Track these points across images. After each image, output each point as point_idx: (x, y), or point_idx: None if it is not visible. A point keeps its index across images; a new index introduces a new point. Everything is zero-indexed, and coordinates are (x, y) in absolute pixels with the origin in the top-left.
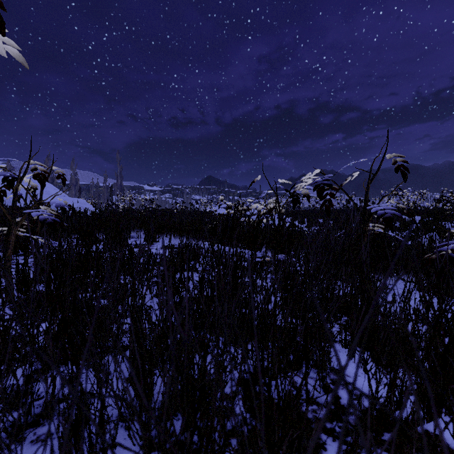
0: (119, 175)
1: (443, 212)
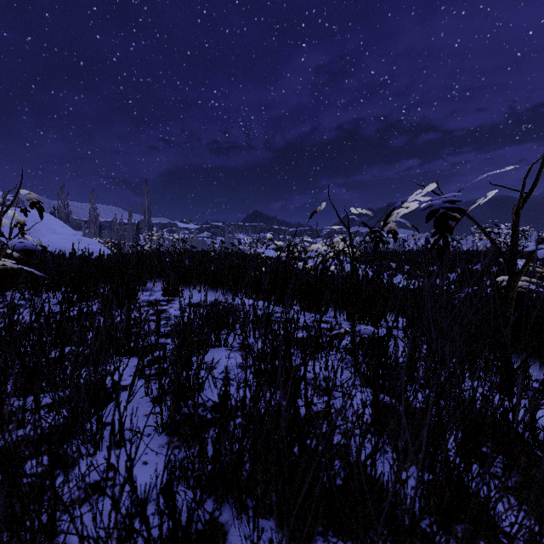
0: (147, 210)
1: None
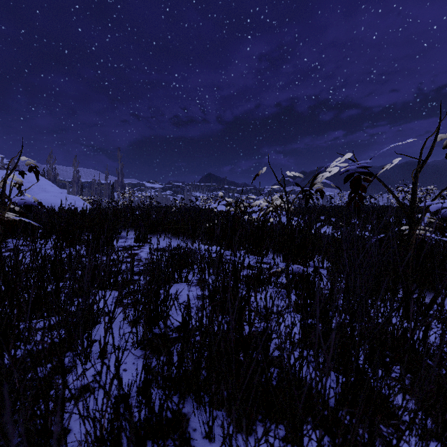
0: (120, 172)
1: None
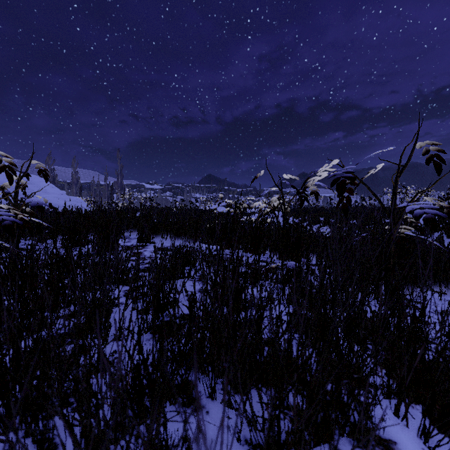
0: (119, 173)
1: None
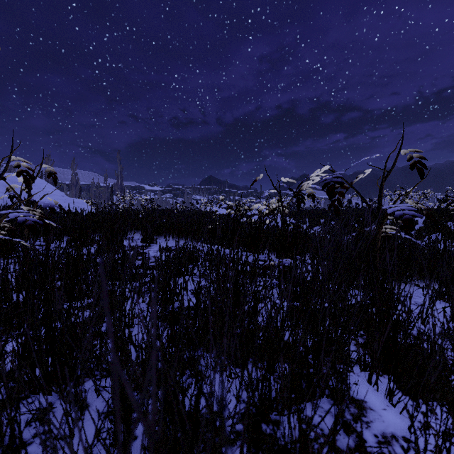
0: (119, 175)
1: (447, 212)
